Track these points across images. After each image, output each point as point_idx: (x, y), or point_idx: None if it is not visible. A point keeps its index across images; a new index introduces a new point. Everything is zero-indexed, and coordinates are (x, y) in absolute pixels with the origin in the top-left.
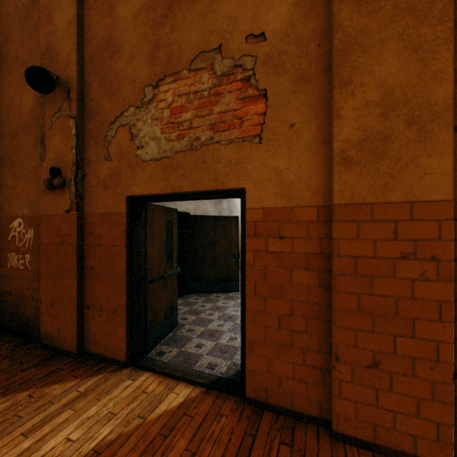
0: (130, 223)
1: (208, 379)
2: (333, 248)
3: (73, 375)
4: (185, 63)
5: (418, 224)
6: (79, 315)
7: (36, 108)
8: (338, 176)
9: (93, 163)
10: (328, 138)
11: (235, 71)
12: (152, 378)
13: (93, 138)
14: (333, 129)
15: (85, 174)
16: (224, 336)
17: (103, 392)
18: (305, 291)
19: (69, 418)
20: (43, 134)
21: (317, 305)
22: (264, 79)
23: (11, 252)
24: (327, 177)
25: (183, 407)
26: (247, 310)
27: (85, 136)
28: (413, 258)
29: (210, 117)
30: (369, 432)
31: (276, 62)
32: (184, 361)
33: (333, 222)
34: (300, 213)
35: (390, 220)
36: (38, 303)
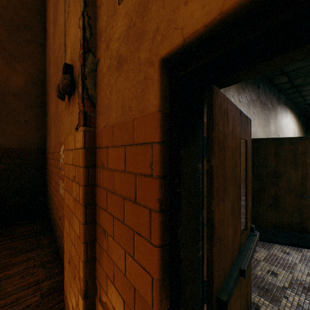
0: (169, 140)
1: None
2: None
3: None
4: None
5: None
6: (88, 308)
7: None
8: None
9: (105, 30)
10: None
11: None
12: None
13: None
14: None
15: (97, 61)
16: None
17: None
18: None
19: None
20: (65, 32)
21: None
22: None
23: (60, 179)
24: None
25: None
26: None
27: None
28: None
29: None
30: None
31: None
32: None
33: None
34: None
35: None
36: None
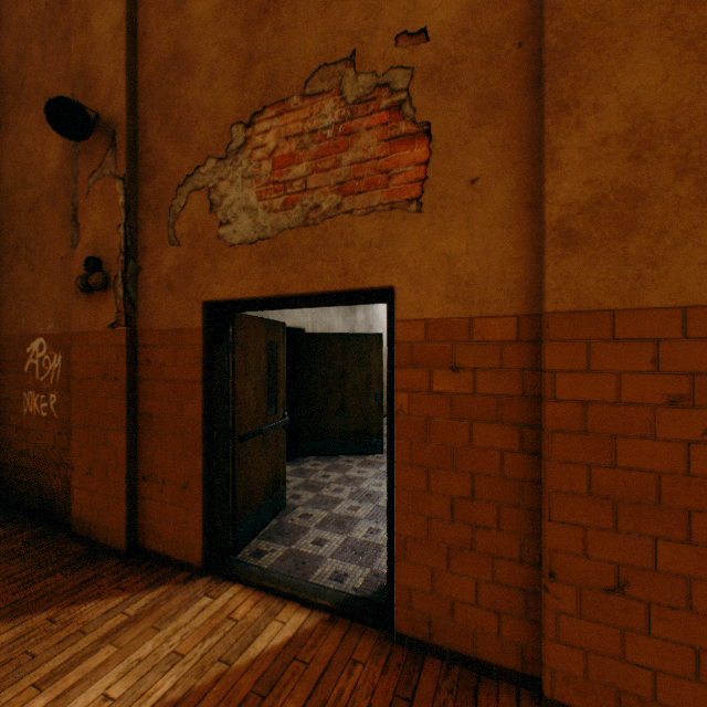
0: (209, 344)
1: (334, 599)
2: (545, 387)
3: (120, 588)
4: (296, 84)
5: (698, 346)
6: (130, 491)
7: (66, 165)
8: (553, 265)
9: (152, 249)
10: (535, 201)
11: (378, 94)
12: (243, 595)
13: (151, 211)
14: (545, 185)
15: (139, 268)
16: (359, 527)
17: (164, 616)
18: (495, 459)
19: (109, 660)
20: (76, 206)
21: (516, 482)
22: (426, 106)
23: (29, 390)
24: (533, 266)
25: (292, 646)
26: (397, 488)
27: (139, 208)
28: (689, 404)
29: (336, 171)
30: (608, 703)
31: (446, 76)
32: (295, 567)
33: (544, 342)
34: (487, 327)
35: (646, 339)
36: (68, 471)
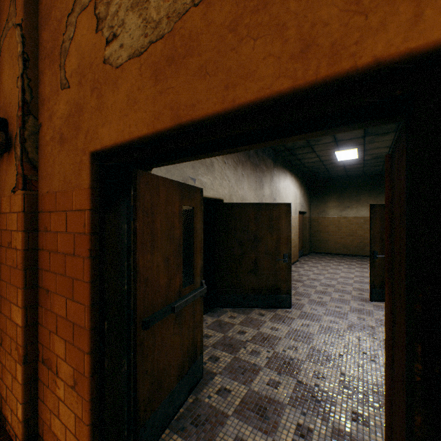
0: (99, 208)
1: None
2: None
3: None
4: None
5: None
6: (29, 374)
7: None
8: None
9: (48, 101)
10: None
11: None
12: None
13: (47, 57)
14: None
15: (39, 125)
16: (285, 420)
17: None
18: None
19: None
20: None
21: None
22: None
23: None
24: None
25: None
26: None
27: (39, 58)
28: None
29: None
30: None
31: None
32: None
33: None
34: None
35: None
36: None
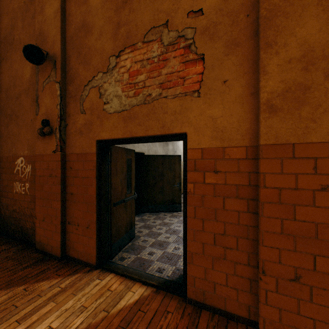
0: (99, 160)
1: (158, 281)
2: (260, 181)
3: (57, 274)
4: (140, 37)
5: None
6: (62, 229)
7: (33, 76)
8: (264, 121)
9: (73, 115)
10: (255, 91)
11: (179, 41)
12: (115, 279)
13: (72, 97)
14: (260, 83)
15: (66, 124)
16: (170, 246)
17: (78, 288)
18: (235, 215)
19: (52, 309)
20: (37, 95)
21: (246, 227)
22: (202, 46)
23: (16, 181)
24: (254, 122)
25: (138, 304)
26: (188, 229)
27: (66, 96)
28: None
29: (159, 78)
30: None
31: (212, 31)
32: (139, 266)
33: (259, 159)
34: (231, 152)
35: (310, 157)
36: (34, 219)
